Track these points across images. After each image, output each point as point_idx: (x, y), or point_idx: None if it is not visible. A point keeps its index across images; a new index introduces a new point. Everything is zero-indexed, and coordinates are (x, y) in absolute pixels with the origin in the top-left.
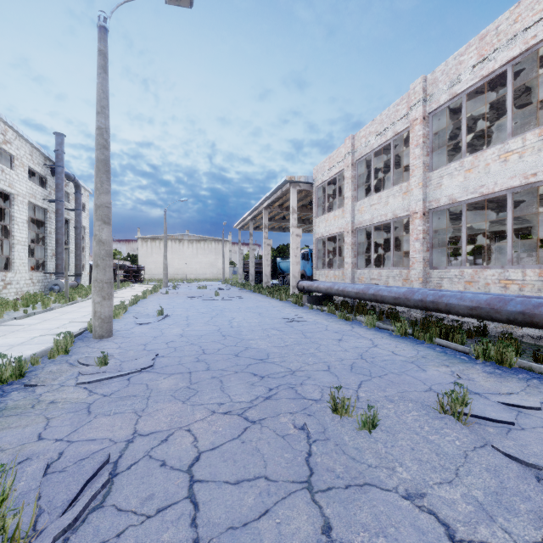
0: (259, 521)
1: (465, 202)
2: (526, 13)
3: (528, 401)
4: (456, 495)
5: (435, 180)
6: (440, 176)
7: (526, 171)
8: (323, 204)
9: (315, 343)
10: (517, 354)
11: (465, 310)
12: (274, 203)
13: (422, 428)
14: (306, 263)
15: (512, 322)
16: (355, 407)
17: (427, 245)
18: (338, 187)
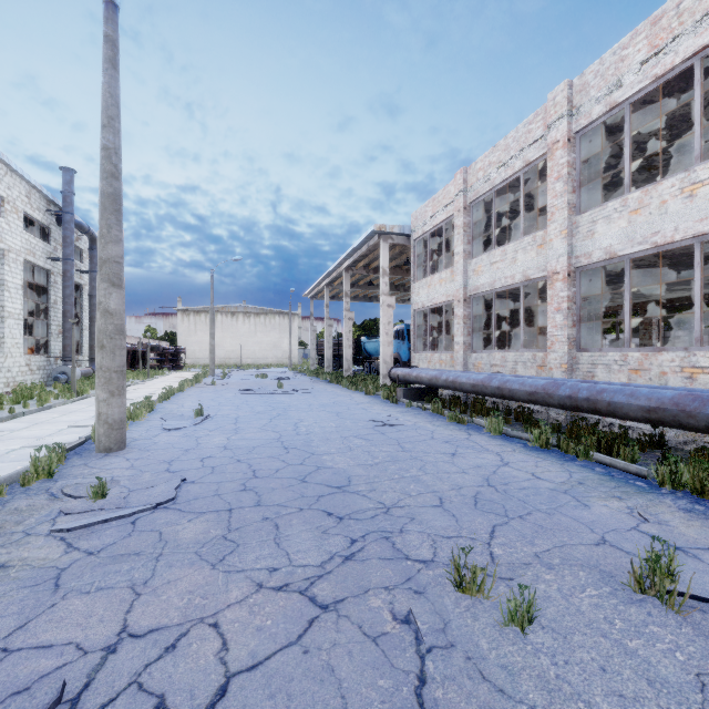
0: None
1: (629, 256)
2: None
3: None
4: None
5: (585, 226)
6: (592, 220)
7: None
8: (424, 263)
9: (417, 459)
10: None
11: (638, 413)
12: (358, 262)
13: (611, 622)
14: (401, 343)
15: None
16: (494, 583)
17: (572, 318)
18: (445, 240)
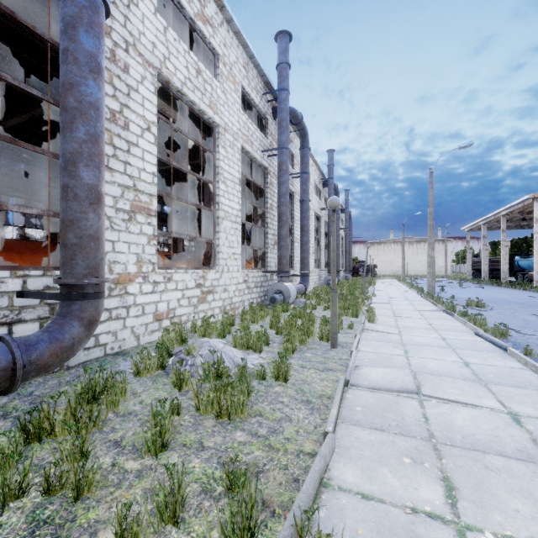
0: (531, 311)
1: None
2: None
3: None
4: None
5: None
6: None
7: None
8: None
9: None
10: None
11: None
12: (513, 210)
13: None
14: None
15: None
16: None
17: None
18: None
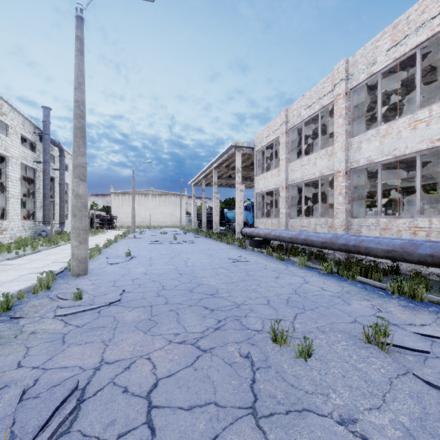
0: None
1: (380, 163)
2: (432, 5)
3: (439, 332)
4: (384, 421)
5: (355, 144)
6: (360, 141)
7: (432, 137)
8: (262, 164)
9: (256, 280)
10: (426, 289)
11: (382, 253)
12: (222, 164)
13: (351, 356)
14: (248, 213)
15: (422, 263)
16: (292, 338)
17: (348, 198)
18: (275, 151)
